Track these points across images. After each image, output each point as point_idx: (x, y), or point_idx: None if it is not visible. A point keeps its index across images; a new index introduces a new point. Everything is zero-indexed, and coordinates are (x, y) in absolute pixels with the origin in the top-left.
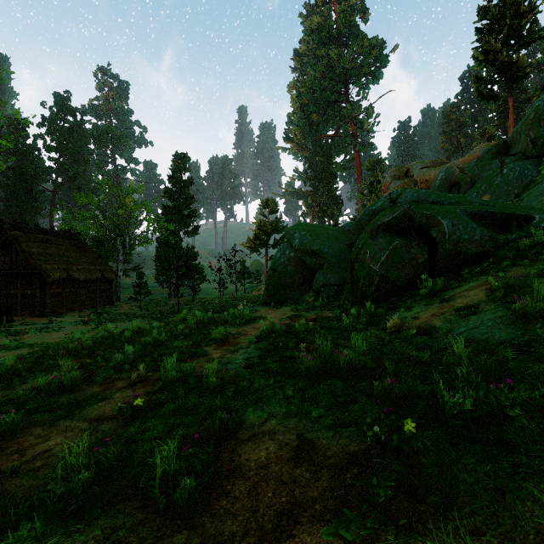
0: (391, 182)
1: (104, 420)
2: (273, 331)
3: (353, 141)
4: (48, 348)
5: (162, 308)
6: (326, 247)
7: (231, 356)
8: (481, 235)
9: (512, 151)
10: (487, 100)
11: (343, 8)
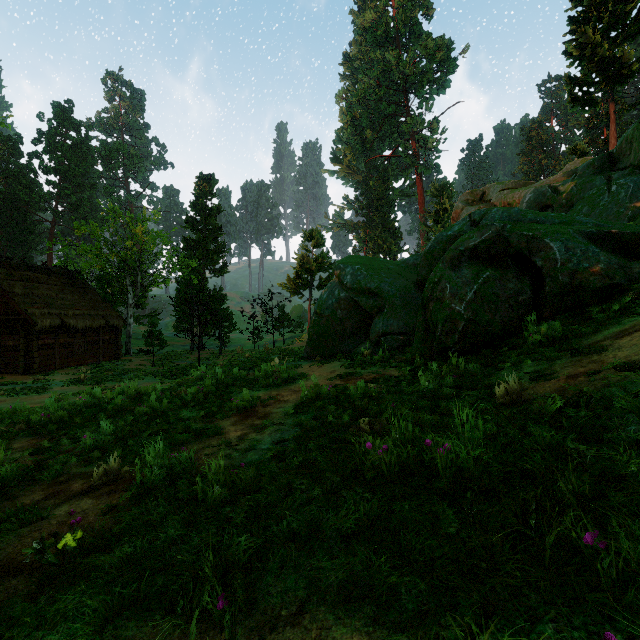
0: (463, 208)
1: (7, 574)
2: (318, 396)
3: (414, 162)
4: (3, 421)
5: (181, 364)
6: (387, 285)
7: (256, 437)
8: (607, 263)
9: (620, 165)
10: (582, 106)
11: (403, 3)
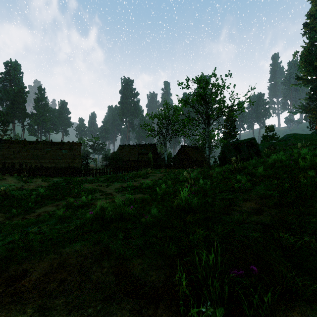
0: None
1: None
2: None
3: None
4: None
5: None
6: None
7: None
8: None
9: None
10: None
11: None
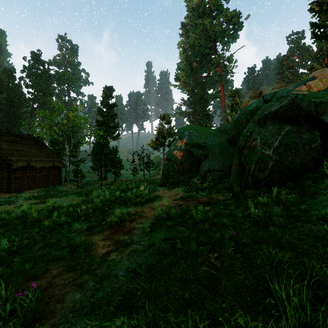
0: (249, 100)
1: None
2: (168, 215)
3: (219, 78)
4: None
5: (93, 187)
6: (210, 141)
7: (116, 257)
8: None
9: None
10: (320, 40)
11: None
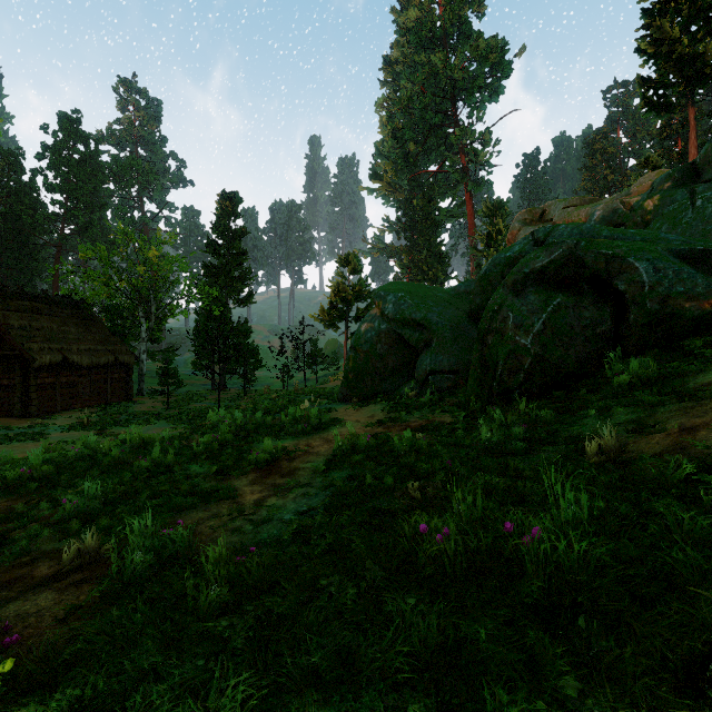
0: (520, 228)
1: None
2: (354, 448)
3: (463, 178)
4: None
5: (199, 406)
6: (435, 315)
7: (276, 502)
8: (707, 286)
9: (705, 176)
10: (657, 112)
11: None
